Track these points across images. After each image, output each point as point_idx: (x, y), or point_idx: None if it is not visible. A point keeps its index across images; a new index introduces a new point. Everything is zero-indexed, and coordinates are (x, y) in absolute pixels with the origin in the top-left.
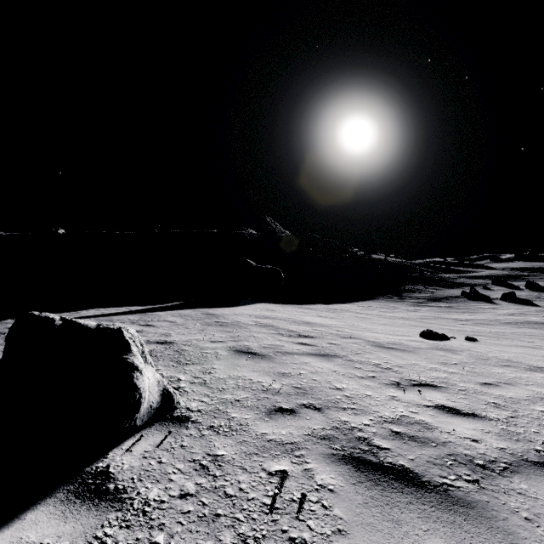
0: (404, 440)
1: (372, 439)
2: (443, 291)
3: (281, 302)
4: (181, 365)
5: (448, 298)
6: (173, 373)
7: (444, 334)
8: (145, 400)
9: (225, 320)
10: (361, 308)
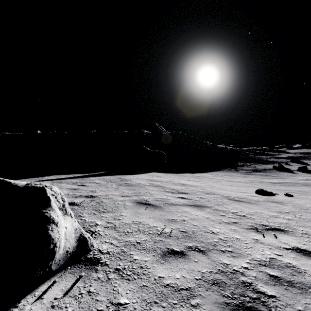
0: (284, 286)
1: (256, 285)
2: (261, 165)
3: (165, 172)
4: (99, 212)
5: (265, 170)
6: (93, 219)
7: (271, 192)
8: (60, 248)
9: (131, 182)
10: (213, 176)
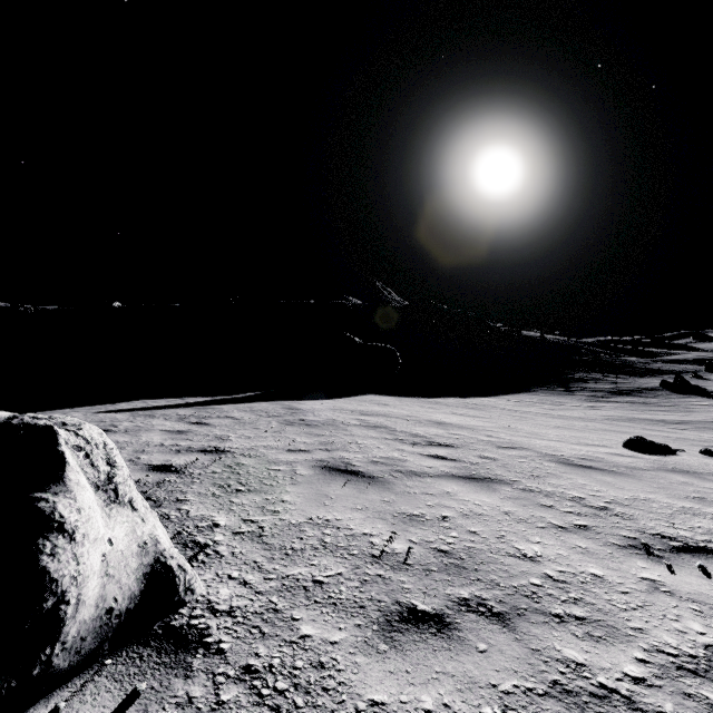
0: None
1: None
2: (631, 380)
3: (397, 393)
4: (228, 492)
5: (641, 391)
6: (208, 510)
7: (665, 444)
8: (84, 604)
9: (315, 418)
10: (513, 404)
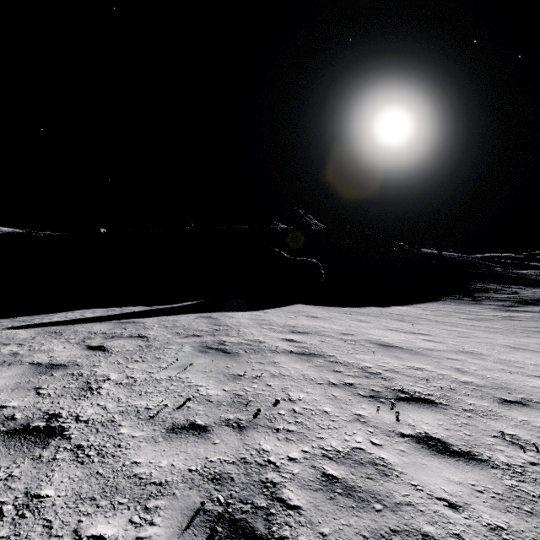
0: None
1: None
2: (529, 290)
3: (322, 303)
4: None
5: None
6: None
7: None
8: None
9: (238, 339)
10: (431, 313)
